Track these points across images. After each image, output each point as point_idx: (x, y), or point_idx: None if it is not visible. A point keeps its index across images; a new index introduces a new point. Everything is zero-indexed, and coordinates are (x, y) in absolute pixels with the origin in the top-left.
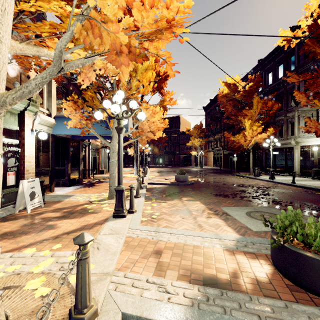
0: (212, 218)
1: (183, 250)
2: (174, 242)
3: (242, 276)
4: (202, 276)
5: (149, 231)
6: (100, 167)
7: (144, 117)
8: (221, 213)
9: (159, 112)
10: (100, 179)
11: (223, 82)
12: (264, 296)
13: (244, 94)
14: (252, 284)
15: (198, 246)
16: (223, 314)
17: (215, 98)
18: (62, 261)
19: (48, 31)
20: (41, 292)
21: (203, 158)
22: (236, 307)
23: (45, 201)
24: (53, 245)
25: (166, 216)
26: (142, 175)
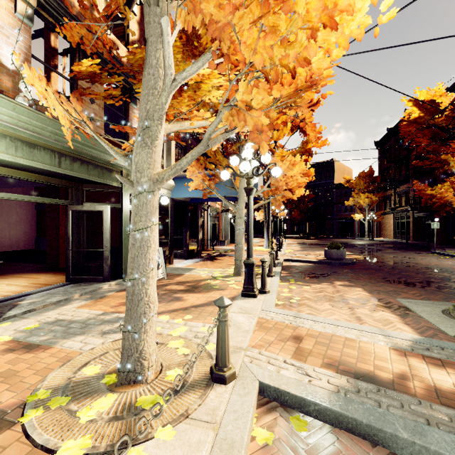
0: (379, 312)
1: (331, 341)
2: (319, 330)
3: (413, 380)
4: (354, 370)
5: (287, 315)
6: (220, 237)
7: (280, 173)
8: (397, 306)
9: (300, 162)
10: (221, 252)
11: (409, 101)
12: (442, 405)
13: (453, 115)
14: (426, 390)
15: (352, 340)
16: (376, 407)
17: (397, 126)
18: (195, 330)
19: (188, 105)
20: (183, 351)
21: (375, 224)
22: (396, 406)
23: (166, 273)
24: (184, 316)
25: (310, 302)
26: (275, 248)
